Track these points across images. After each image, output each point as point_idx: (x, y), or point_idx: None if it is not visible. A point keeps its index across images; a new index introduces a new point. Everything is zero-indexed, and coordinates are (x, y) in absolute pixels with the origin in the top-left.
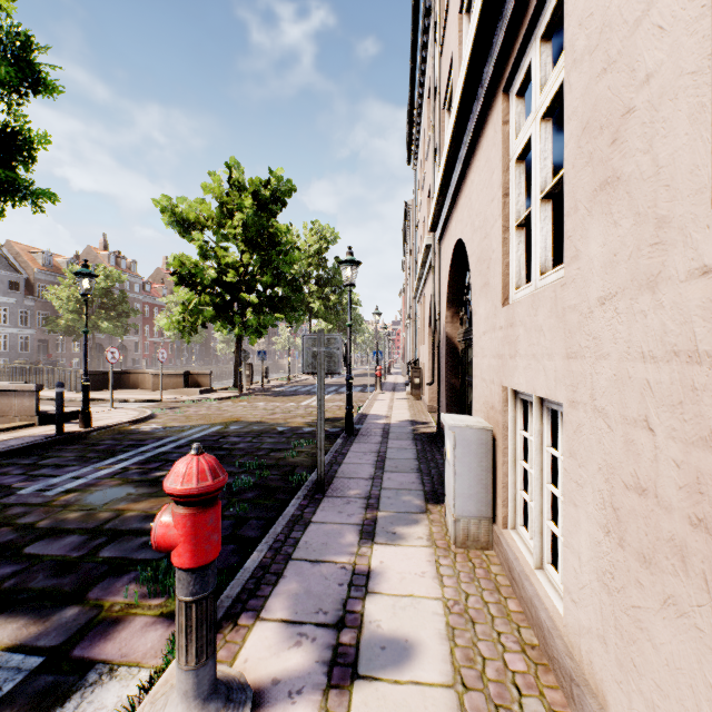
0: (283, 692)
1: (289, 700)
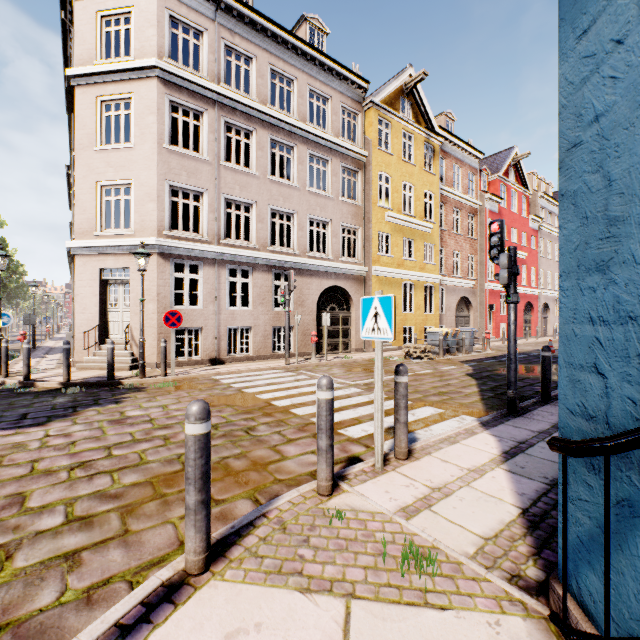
0: (35, 358)
1: (36, 358)
